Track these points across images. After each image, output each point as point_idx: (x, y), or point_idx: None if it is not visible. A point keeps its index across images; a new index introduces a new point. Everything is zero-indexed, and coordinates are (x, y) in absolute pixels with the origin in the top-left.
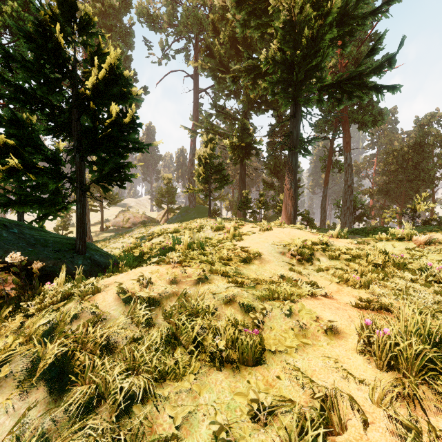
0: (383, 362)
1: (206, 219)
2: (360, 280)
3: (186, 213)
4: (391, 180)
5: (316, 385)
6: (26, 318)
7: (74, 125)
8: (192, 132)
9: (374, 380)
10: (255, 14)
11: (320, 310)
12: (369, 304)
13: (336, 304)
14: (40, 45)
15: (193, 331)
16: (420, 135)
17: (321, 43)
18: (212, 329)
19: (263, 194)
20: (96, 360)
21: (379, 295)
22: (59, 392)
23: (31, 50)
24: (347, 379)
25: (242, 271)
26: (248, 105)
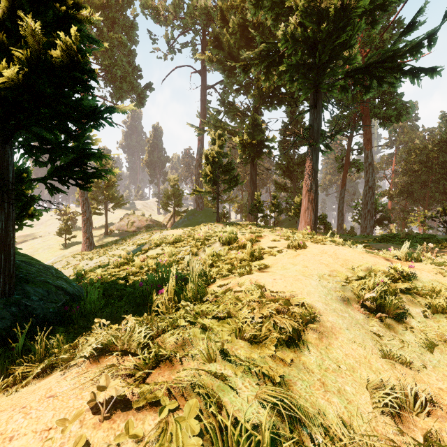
0: None
1: (213, 224)
2: None
3: (193, 216)
4: (414, 181)
5: None
6: None
7: None
8: (199, 130)
9: None
10: None
11: None
12: None
13: None
14: None
15: None
16: (446, 131)
17: (352, 13)
18: None
19: (276, 196)
20: None
21: None
22: None
23: None
24: None
25: (294, 387)
26: (259, 99)
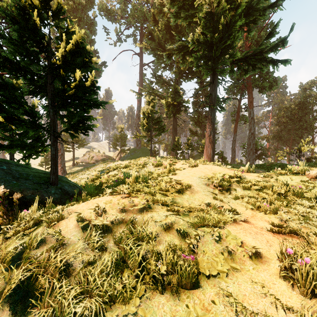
0: (307, 290)
1: (148, 157)
2: (270, 207)
3: (134, 152)
4: (283, 129)
5: (248, 310)
6: (6, 239)
7: (49, 87)
8: (138, 95)
9: (301, 308)
10: (184, 8)
11: (243, 235)
12: (281, 230)
13: (254, 229)
14: (22, 25)
15: (139, 256)
16: (303, 96)
17: (233, 28)
18: (154, 254)
19: (190, 139)
20: (54, 285)
21: (287, 220)
22: (21, 315)
23: (15, 30)
24: (275, 305)
25: (177, 200)
26: (179, 74)
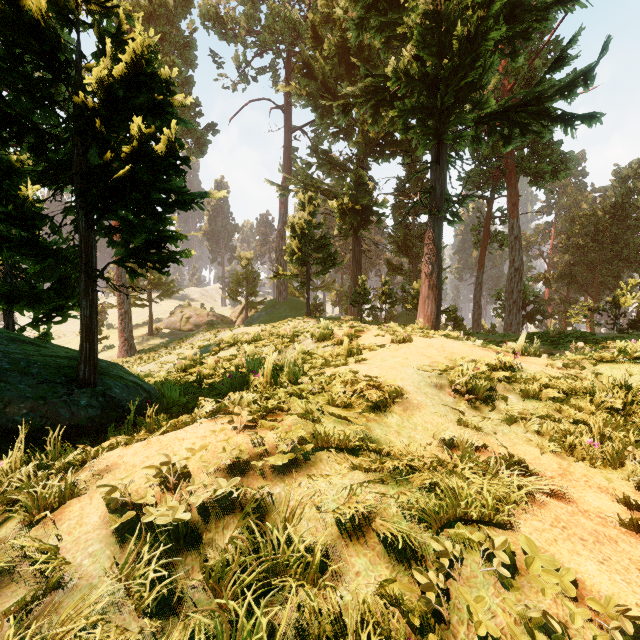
0: None
1: (302, 319)
2: (600, 449)
3: (273, 309)
4: (578, 260)
5: None
6: None
7: (77, 164)
8: (282, 190)
9: None
10: (378, 8)
11: (568, 551)
12: None
13: (585, 521)
14: (8, 17)
15: None
16: (622, 192)
17: (482, 46)
18: (322, 634)
19: (388, 281)
20: None
21: None
22: None
23: None
24: None
25: (373, 431)
26: (365, 148)
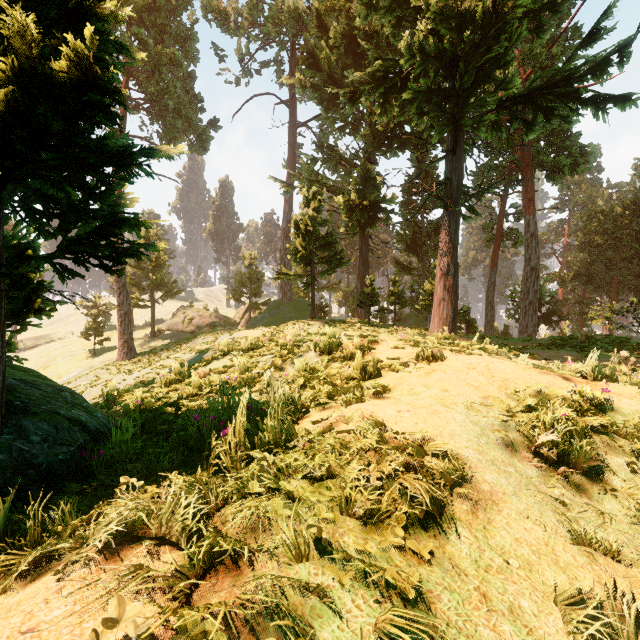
0: None
1: (307, 321)
2: None
3: (277, 310)
4: (596, 259)
5: None
6: None
7: None
8: (286, 187)
9: None
10: None
11: None
12: None
13: None
14: None
15: None
16: None
17: (509, 14)
18: None
19: (398, 281)
20: None
21: None
22: None
23: None
24: None
25: (437, 606)
26: (373, 142)
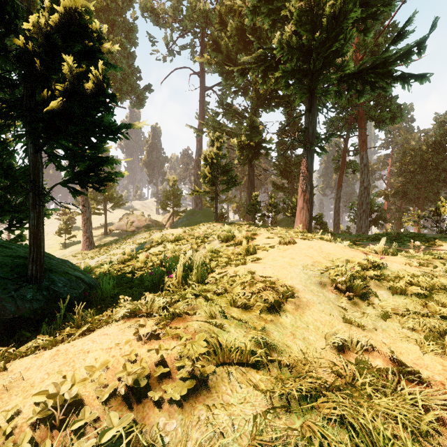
0: None
1: (212, 223)
2: None
3: (191, 216)
4: (409, 181)
5: None
6: None
7: (26, 102)
8: (198, 132)
9: None
10: None
11: None
12: None
13: None
14: None
15: None
16: (440, 132)
17: (344, 23)
18: None
19: (274, 196)
20: None
21: None
22: None
23: None
24: None
25: (271, 335)
26: (257, 101)
